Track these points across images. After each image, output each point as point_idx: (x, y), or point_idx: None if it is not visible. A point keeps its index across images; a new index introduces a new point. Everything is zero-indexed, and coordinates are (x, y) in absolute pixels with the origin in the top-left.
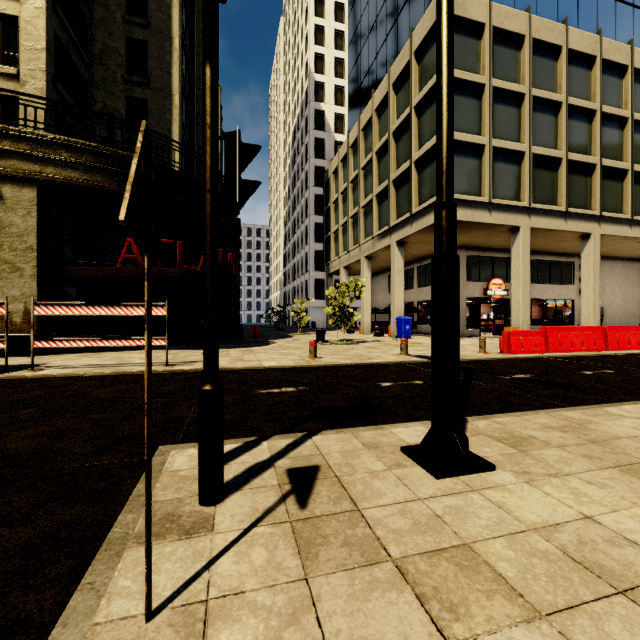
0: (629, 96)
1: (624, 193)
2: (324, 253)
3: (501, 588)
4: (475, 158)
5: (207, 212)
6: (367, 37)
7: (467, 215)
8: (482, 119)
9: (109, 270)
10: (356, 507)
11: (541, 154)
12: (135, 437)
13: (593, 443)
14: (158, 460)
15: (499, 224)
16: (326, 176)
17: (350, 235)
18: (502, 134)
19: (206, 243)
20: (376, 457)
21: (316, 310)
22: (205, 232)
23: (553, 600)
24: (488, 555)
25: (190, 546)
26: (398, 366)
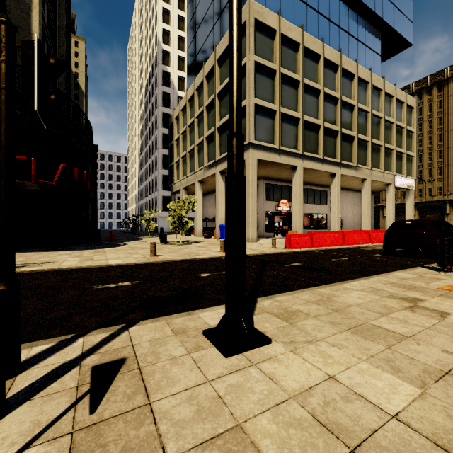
0: (355, 92)
1: (353, 150)
2: (169, 177)
3: None
4: (270, 118)
5: None
6: (200, 24)
7: (265, 156)
8: (275, 93)
9: None
10: (148, 401)
11: (309, 121)
12: None
13: (336, 312)
14: None
15: (285, 164)
16: (170, 120)
17: (188, 165)
18: (287, 105)
19: None
20: (180, 342)
21: (163, 219)
22: None
23: None
24: (255, 434)
25: None
26: (217, 260)
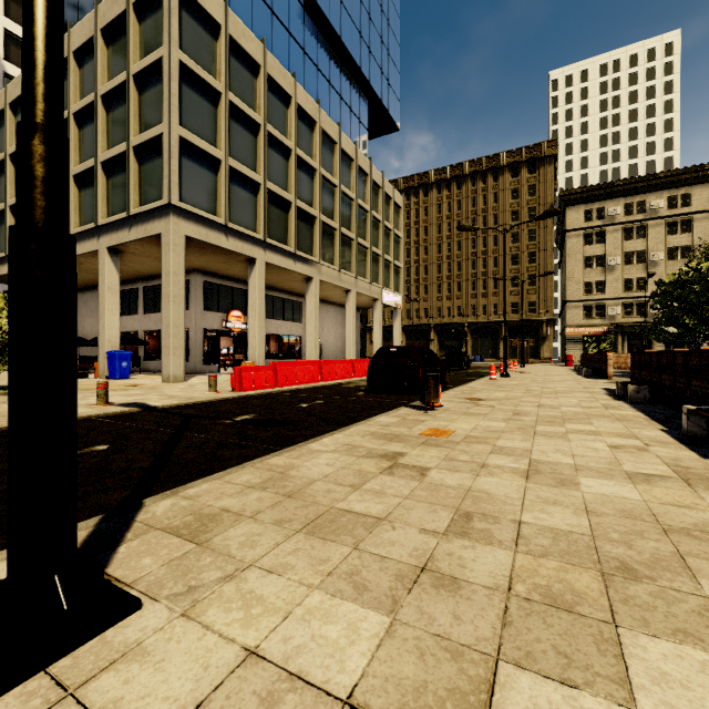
0: (338, 168)
1: (335, 248)
2: None
3: None
4: (211, 171)
5: None
6: None
7: (202, 233)
8: (219, 130)
9: None
10: None
11: (275, 192)
12: None
13: (289, 498)
14: None
15: (236, 252)
16: None
17: None
18: (239, 156)
19: None
20: None
21: None
22: None
23: None
24: None
25: None
26: (82, 424)
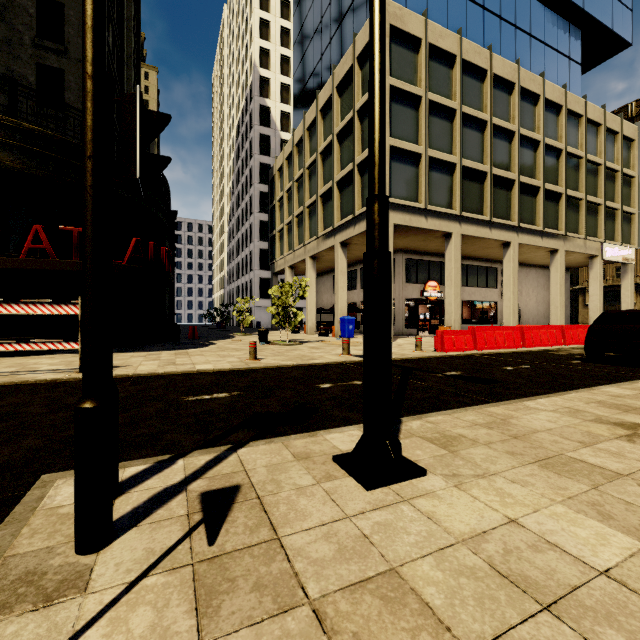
0: (541, 122)
1: (537, 207)
2: (269, 252)
3: (428, 622)
4: (413, 166)
5: (87, 184)
6: (312, 37)
7: (406, 220)
8: (419, 129)
9: (9, 261)
10: (276, 535)
11: (470, 167)
12: (14, 464)
13: (515, 438)
14: (35, 495)
15: (434, 230)
16: (271, 173)
17: (295, 234)
18: (437, 145)
19: (86, 223)
20: (306, 469)
21: (261, 310)
22: (84, 209)
23: (481, 630)
24: (415, 580)
25: (46, 619)
26: (339, 366)
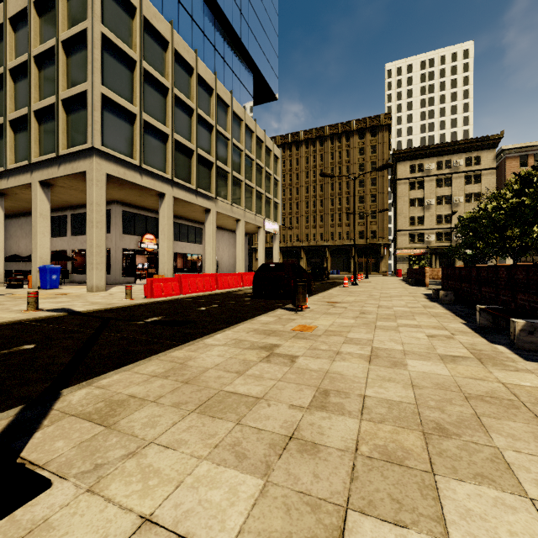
0: (230, 126)
1: (228, 187)
2: None
3: None
4: (128, 123)
5: None
6: None
7: (120, 172)
8: (134, 91)
9: None
10: None
11: (181, 142)
12: None
13: (186, 384)
14: None
15: (149, 188)
16: None
17: None
18: (152, 112)
19: None
20: None
21: None
22: None
23: None
24: None
25: None
26: (13, 327)
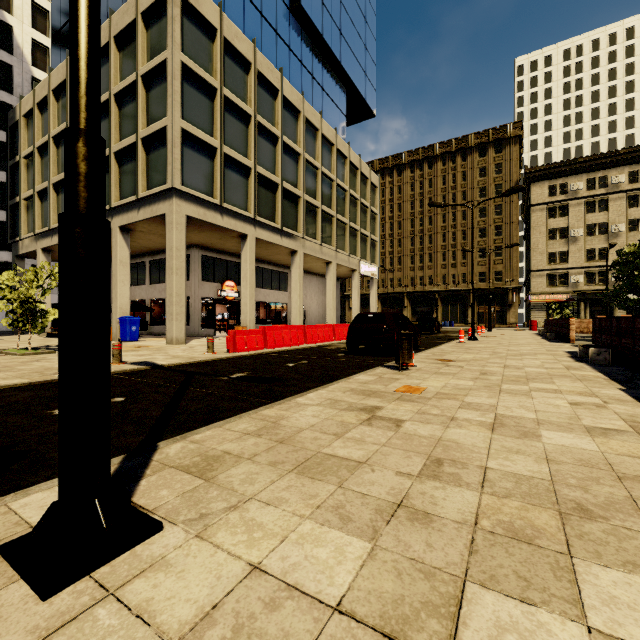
0: (320, 153)
1: (317, 224)
2: (8, 225)
3: None
4: (208, 158)
5: None
6: None
7: (200, 213)
8: (215, 122)
9: None
10: None
11: (264, 175)
12: None
13: (281, 443)
14: None
15: (230, 229)
16: (12, 117)
17: (53, 207)
18: (233, 144)
19: None
20: None
21: None
22: None
23: None
24: None
25: None
26: None
